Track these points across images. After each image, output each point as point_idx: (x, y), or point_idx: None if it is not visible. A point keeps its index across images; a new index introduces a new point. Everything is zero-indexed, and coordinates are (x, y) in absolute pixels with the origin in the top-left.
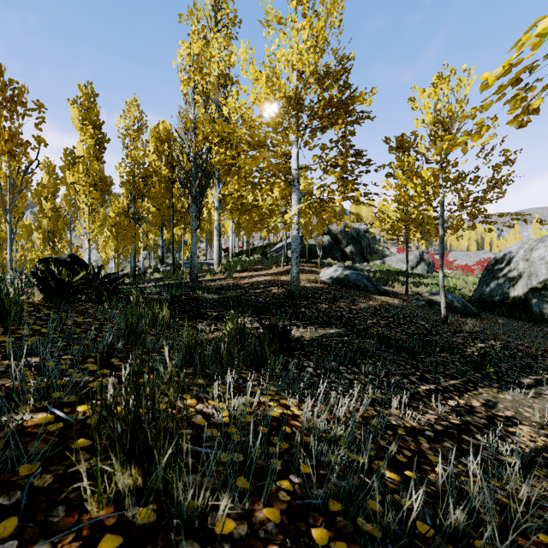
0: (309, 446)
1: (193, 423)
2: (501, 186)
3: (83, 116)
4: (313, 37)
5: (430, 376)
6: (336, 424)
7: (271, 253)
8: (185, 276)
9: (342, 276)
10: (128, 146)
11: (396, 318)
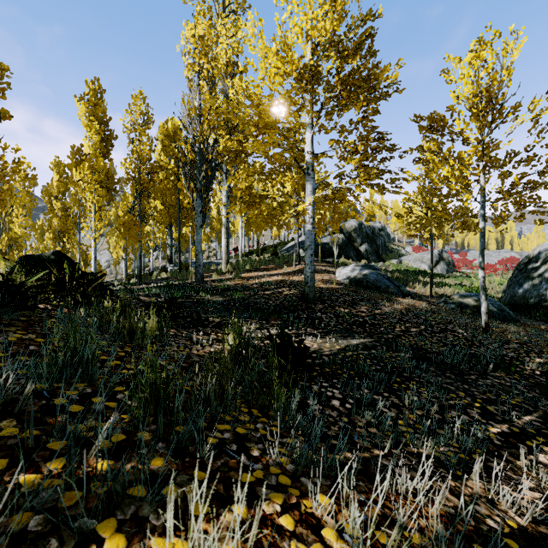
0: None
1: None
2: None
3: (90, 112)
4: None
5: (494, 408)
6: None
7: (281, 253)
8: (190, 276)
9: (361, 276)
10: (133, 141)
11: (428, 324)
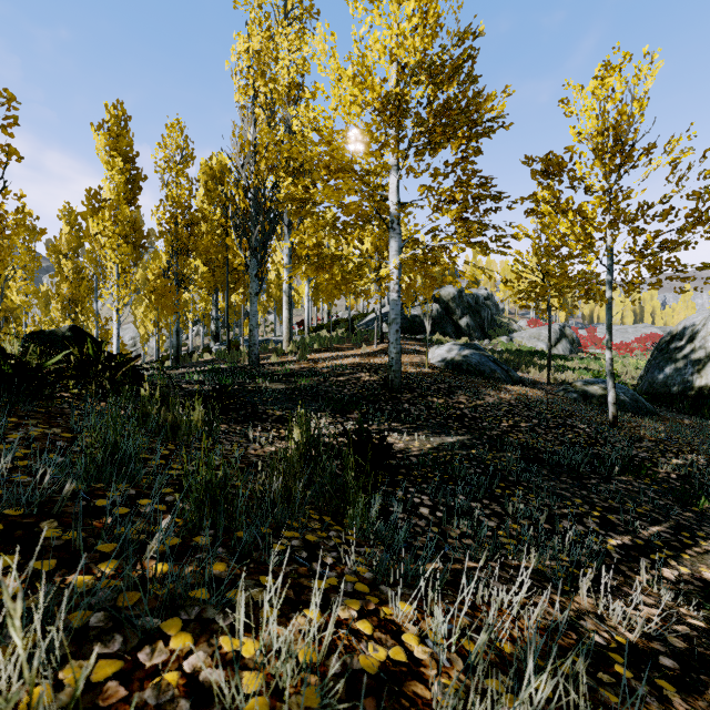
0: None
1: None
2: (705, 222)
3: (111, 145)
4: (422, 10)
5: (616, 518)
6: (502, 673)
7: (359, 328)
8: (242, 358)
9: (460, 357)
10: (168, 184)
11: (543, 418)
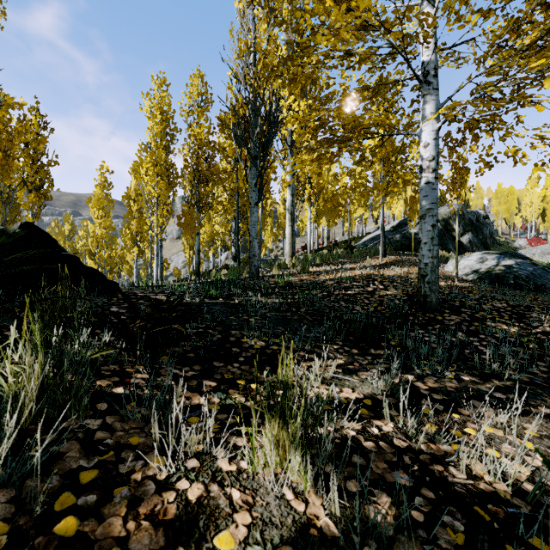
0: None
1: None
2: None
3: (155, 106)
4: None
5: None
6: None
7: (357, 247)
8: (246, 271)
9: (500, 268)
10: (191, 125)
11: None
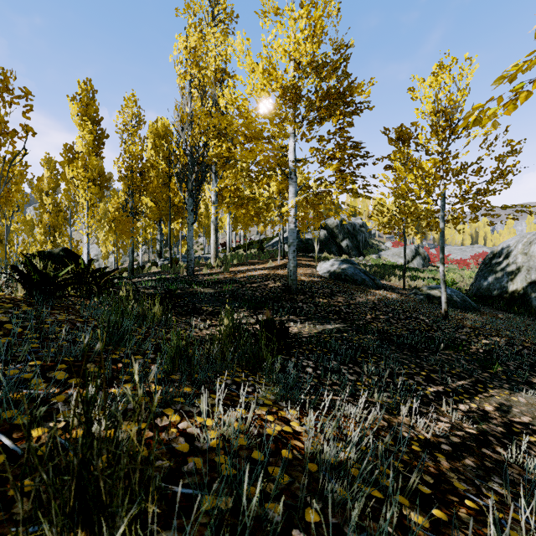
0: (314, 477)
1: (174, 448)
2: (505, 177)
3: (82, 112)
4: (311, 26)
5: (436, 376)
6: (344, 442)
7: (267, 248)
8: (182, 270)
9: (340, 270)
10: (126, 141)
11: (396, 313)
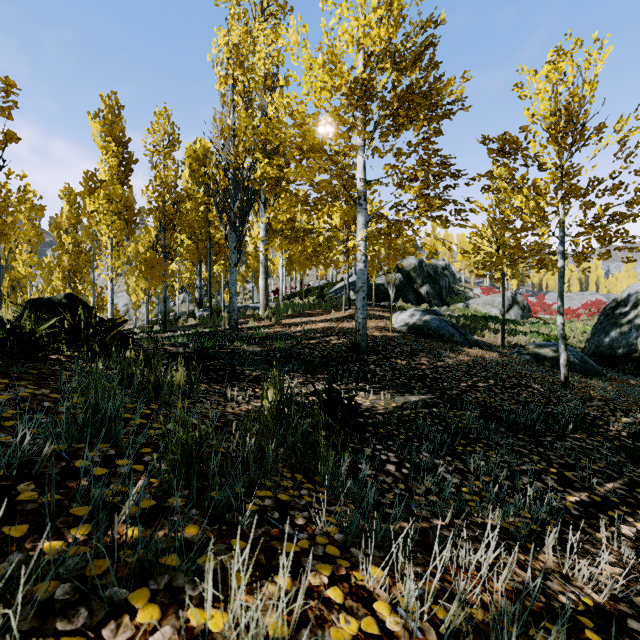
0: None
1: None
2: None
3: (106, 131)
4: (387, 2)
5: (572, 474)
6: None
7: (329, 295)
8: (223, 323)
9: (421, 322)
10: (156, 166)
11: (499, 379)
